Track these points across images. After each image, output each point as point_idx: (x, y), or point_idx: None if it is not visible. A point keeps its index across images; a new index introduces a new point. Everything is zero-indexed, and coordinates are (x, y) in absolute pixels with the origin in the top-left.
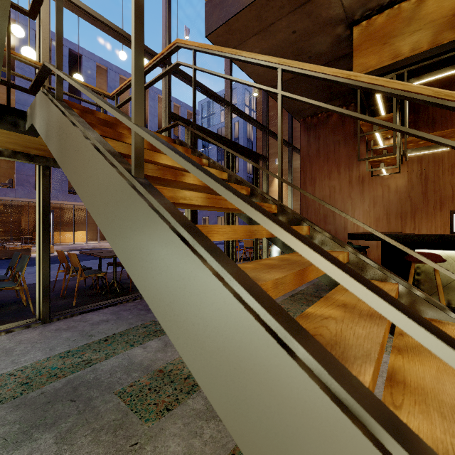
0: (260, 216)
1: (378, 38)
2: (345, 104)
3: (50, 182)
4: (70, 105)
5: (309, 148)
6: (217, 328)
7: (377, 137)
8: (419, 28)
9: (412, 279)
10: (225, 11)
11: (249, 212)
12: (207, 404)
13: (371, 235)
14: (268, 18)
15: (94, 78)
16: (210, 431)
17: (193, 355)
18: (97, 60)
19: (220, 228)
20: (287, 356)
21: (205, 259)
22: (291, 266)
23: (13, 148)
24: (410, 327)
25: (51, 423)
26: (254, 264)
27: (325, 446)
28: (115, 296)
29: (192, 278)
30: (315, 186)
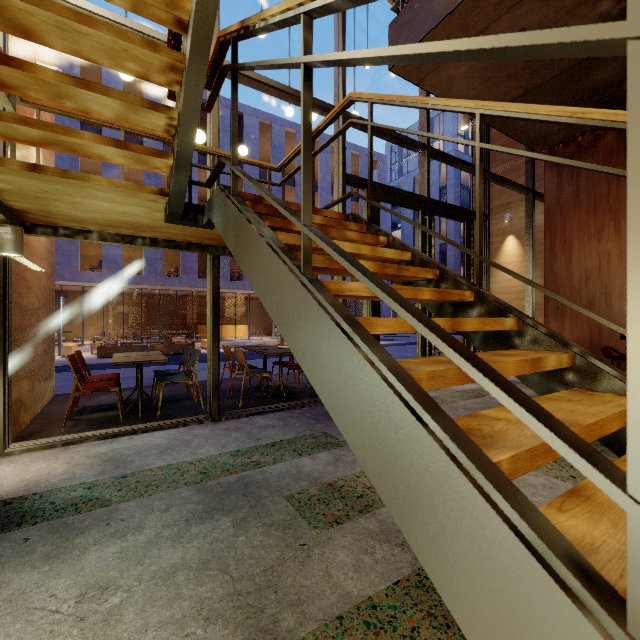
0: (402, 310)
1: None
2: None
3: None
4: (242, 196)
5: (560, 194)
6: (368, 406)
7: None
8: None
9: None
10: (414, 30)
11: (394, 307)
12: (382, 527)
13: None
14: (478, 23)
15: (257, 138)
16: (383, 553)
17: (351, 430)
18: (260, 116)
19: (383, 321)
20: (419, 424)
21: (361, 347)
22: None
23: (189, 240)
24: (502, 397)
25: (228, 510)
26: (422, 359)
27: (444, 493)
28: (281, 401)
29: (349, 364)
30: (571, 254)
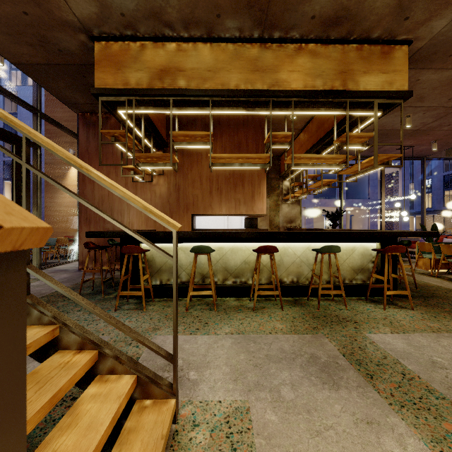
0: None
1: (114, 62)
2: None
3: None
4: None
5: (89, 145)
6: None
7: (121, 148)
8: (141, 68)
9: (125, 267)
10: None
11: None
12: None
13: (101, 233)
14: None
15: None
16: None
17: None
18: None
19: None
20: None
21: None
22: None
23: None
24: None
25: None
26: None
27: None
28: None
29: None
30: (94, 184)
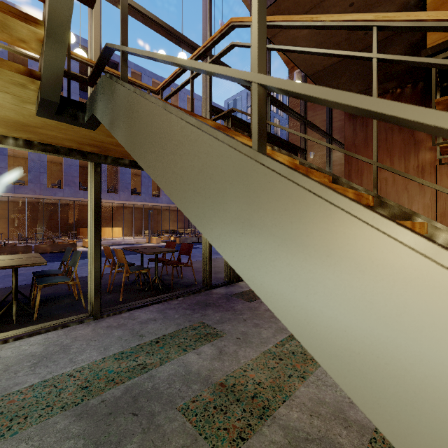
0: None
1: None
2: (399, 86)
3: None
4: None
5: (355, 138)
6: None
7: None
8: None
9: None
10: None
11: None
12: (288, 437)
13: None
14: None
15: None
16: None
17: None
18: (133, 67)
19: None
20: None
21: None
22: None
23: (68, 146)
24: None
25: (116, 442)
26: None
27: None
28: (158, 293)
29: None
30: (362, 179)
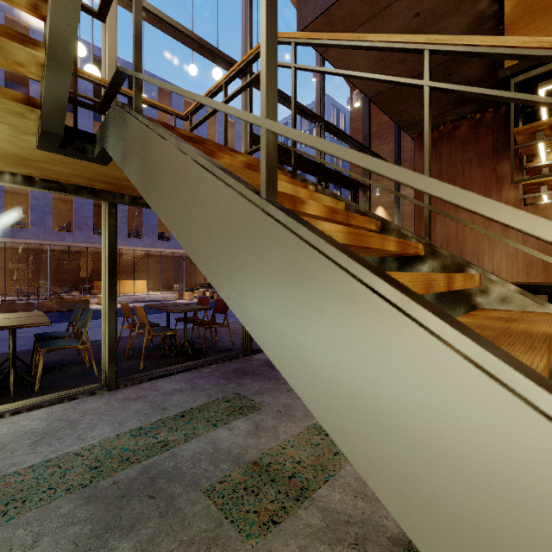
0: None
1: (545, 8)
2: (479, 110)
3: None
4: None
5: None
6: (485, 471)
7: (539, 149)
8: None
9: None
10: None
11: None
12: (327, 520)
13: (536, 287)
14: None
15: None
16: None
17: (414, 505)
18: None
19: (398, 277)
20: None
21: (437, 333)
22: (519, 341)
23: (77, 183)
24: None
25: (128, 526)
26: None
27: None
28: (187, 359)
29: (410, 367)
30: (435, 222)
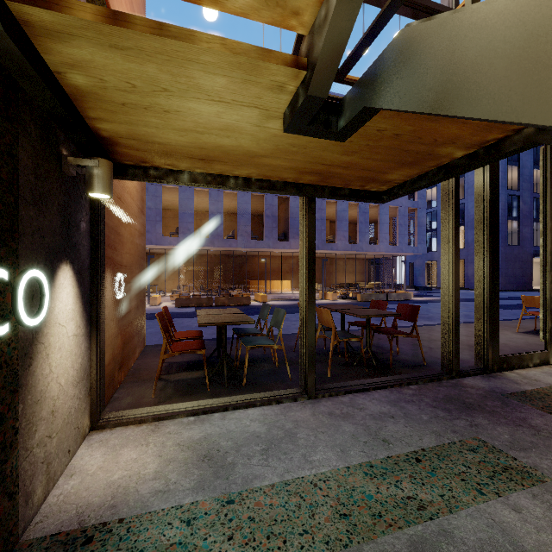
0: None
1: None
2: None
3: (261, 231)
4: None
5: None
6: None
7: None
8: None
9: None
10: None
11: None
12: None
13: None
14: None
15: None
16: None
17: None
18: None
19: None
20: None
21: None
22: None
23: (285, 178)
24: None
25: None
26: None
27: None
28: (374, 372)
29: None
30: None
